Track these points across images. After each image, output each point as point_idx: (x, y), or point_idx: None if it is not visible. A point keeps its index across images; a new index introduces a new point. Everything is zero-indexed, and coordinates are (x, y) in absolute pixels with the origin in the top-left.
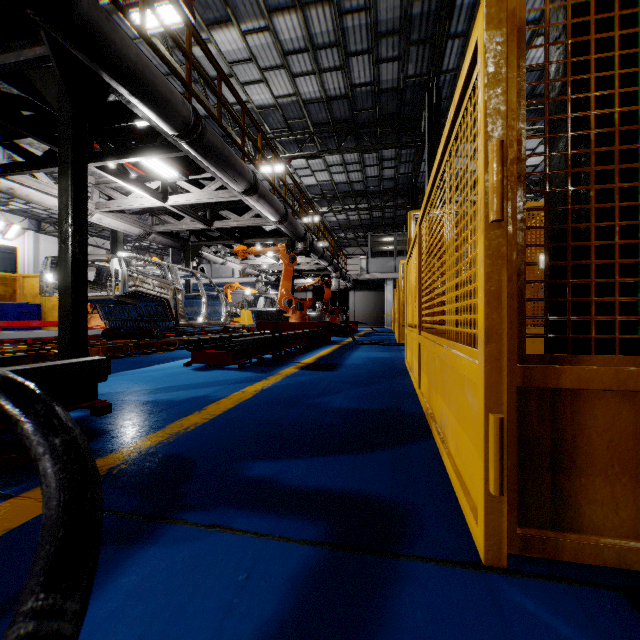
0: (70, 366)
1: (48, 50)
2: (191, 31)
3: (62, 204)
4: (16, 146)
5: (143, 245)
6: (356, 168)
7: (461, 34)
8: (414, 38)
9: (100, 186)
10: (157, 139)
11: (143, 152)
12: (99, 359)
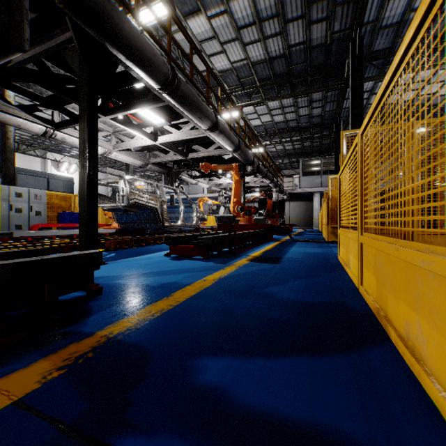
0: (69, 258)
1: (71, 31)
2: (171, 14)
3: (81, 140)
4: (65, 110)
5: (146, 174)
6: (291, 110)
7: None
8: (340, 0)
9: (116, 134)
10: (148, 95)
11: (139, 105)
12: (93, 252)
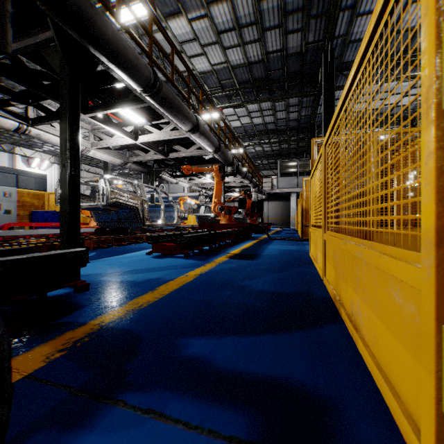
0: (57, 256)
1: (52, 32)
2: (152, 17)
3: (62, 140)
4: (40, 106)
5: (125, 172)
6: (269, 113)
7: (350, 7)
8: (313, 13)
9: (94, 131)
10: (129, 95)
11: (120, 105)
12: (80, 250)
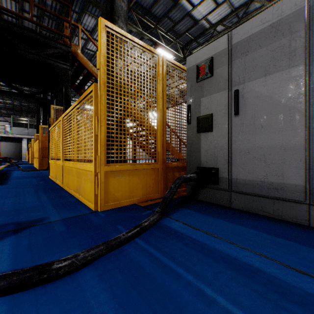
0: None
1: None
2: None
3: None
4: None
5: None
6: (7, 88)
7: None
8: None
9: None
10: None
11: None
12: None
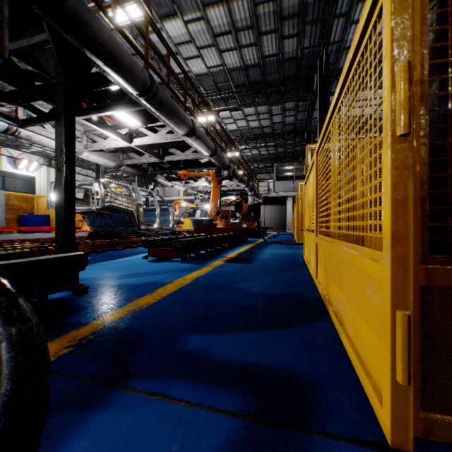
0: (58, 259)
1: (48, 35)
2: (148, 20)
3: (58, 144)
4: (31, 106)
5: (118, 174)
6: (266, 117)
7: (344, 14)
8: (309, 19)
9: (87, 133)
10: (125, 98)
11: (115, 107)
12: (79, 254)
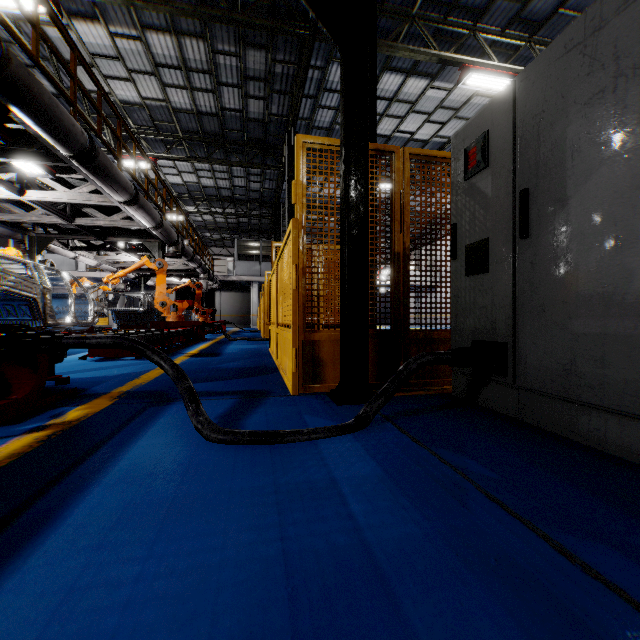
0: None
1: None
2: (76, 53)
3: None
4: None
5: None
6: (224, 176)
7: (312, 96)
8: (277, 88)
9: None
10: (35, 145)
11: (17, 154)
12: None
